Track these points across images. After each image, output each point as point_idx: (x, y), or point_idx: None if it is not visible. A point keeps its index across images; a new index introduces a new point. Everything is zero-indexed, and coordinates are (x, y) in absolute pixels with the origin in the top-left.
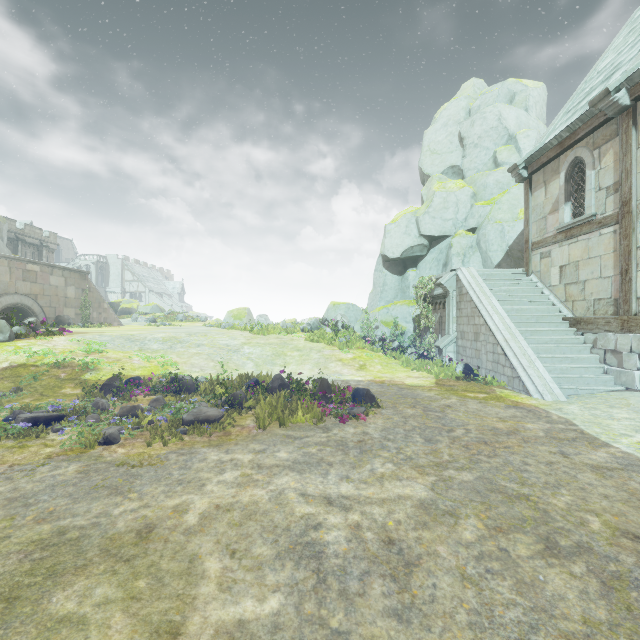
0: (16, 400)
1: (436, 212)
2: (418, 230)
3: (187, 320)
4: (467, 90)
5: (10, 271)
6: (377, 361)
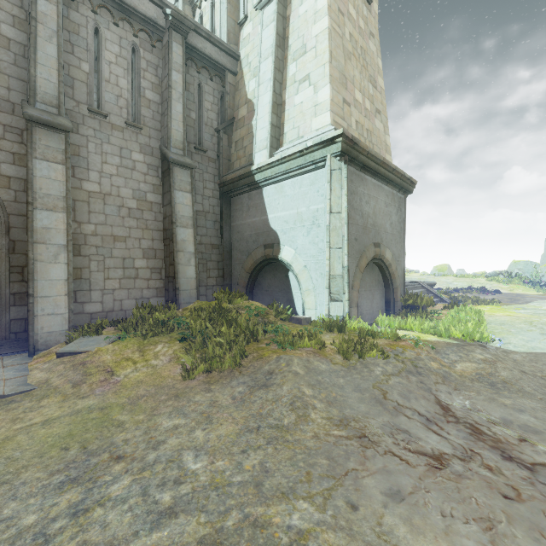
0: None
1: None
2: None
3: (407, 272)
4: None
5: None
6: (521, 289)
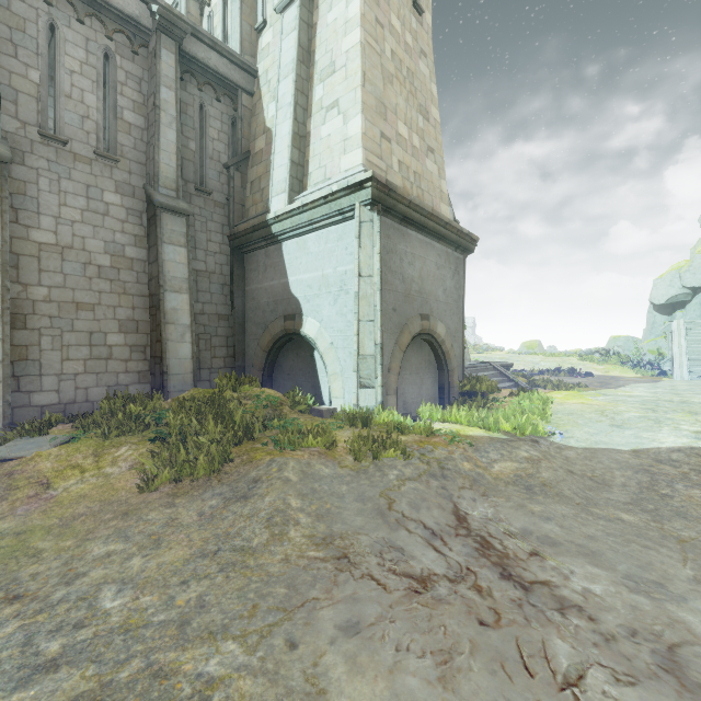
0: None
1: (696, 270)
2: (681, 283)
3: (489, 350)
4: None
5: None
6: (618, 370)
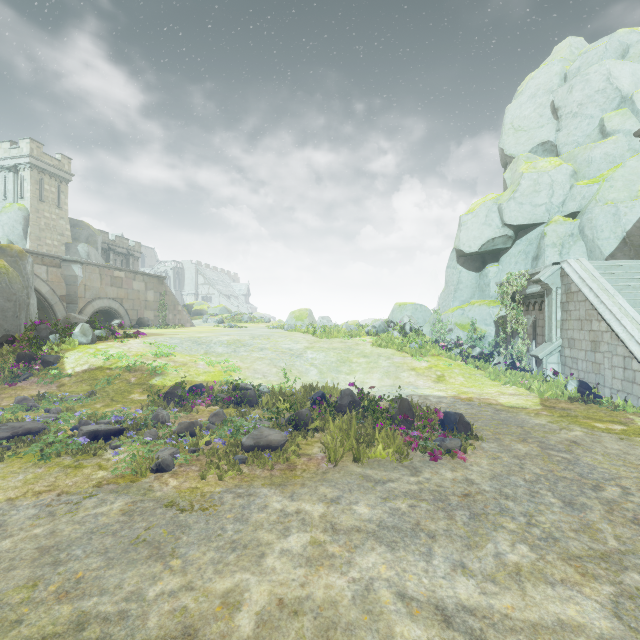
0: (89, 405)
1: (524, 197)
2: (501, 219)
3: (252, 321)
4: (561, 52)
5: (101, 278)
6: (457, 371)
